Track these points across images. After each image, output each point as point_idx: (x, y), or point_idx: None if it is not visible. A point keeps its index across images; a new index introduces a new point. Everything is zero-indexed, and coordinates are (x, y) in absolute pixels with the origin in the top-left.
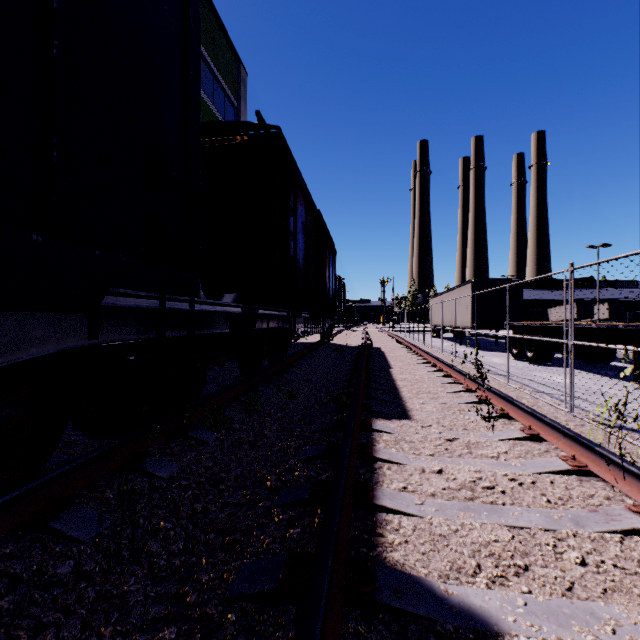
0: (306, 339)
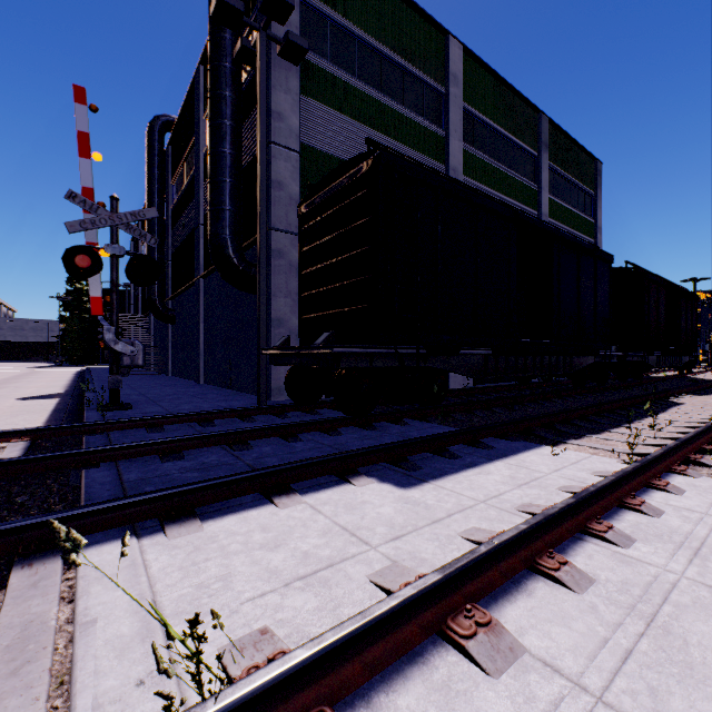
0: (664, 374)
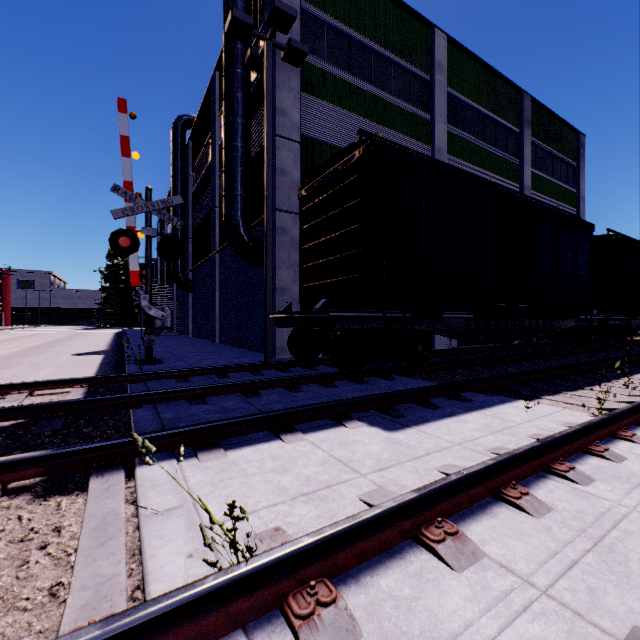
0: None
